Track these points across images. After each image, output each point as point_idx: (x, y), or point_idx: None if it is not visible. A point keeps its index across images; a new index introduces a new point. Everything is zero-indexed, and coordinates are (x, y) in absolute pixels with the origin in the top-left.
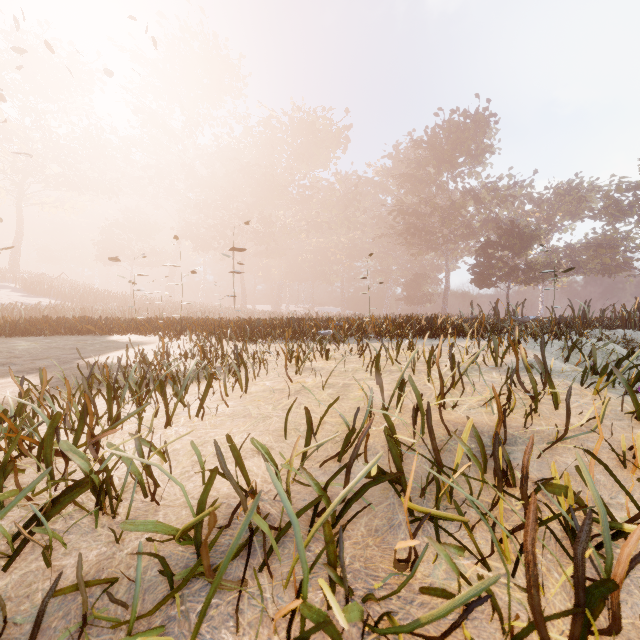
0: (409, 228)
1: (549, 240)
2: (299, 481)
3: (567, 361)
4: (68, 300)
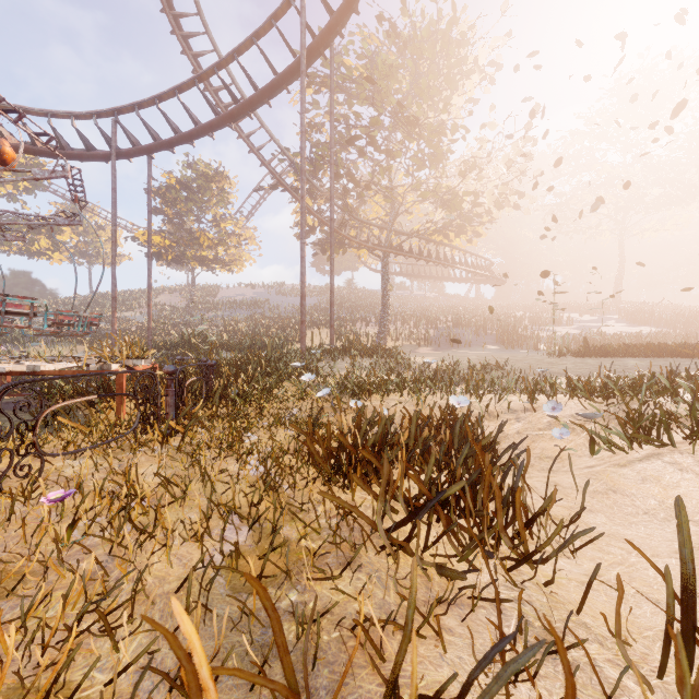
0: None
1: None
2: None
3: None
4: (669, 327)
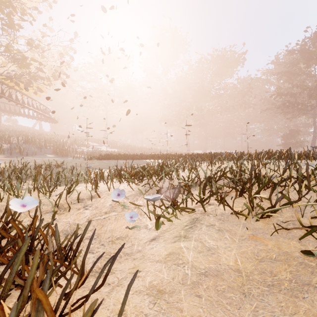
0: (284, 103)
1: None
2: None
3: None
4: (122, 149)
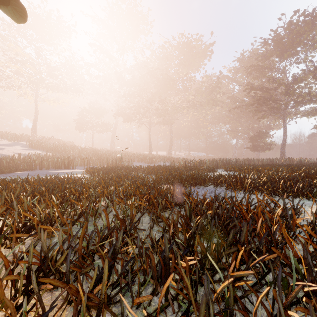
0: (260, 99)
1: None
2: None
3: None
4: (49, 151)
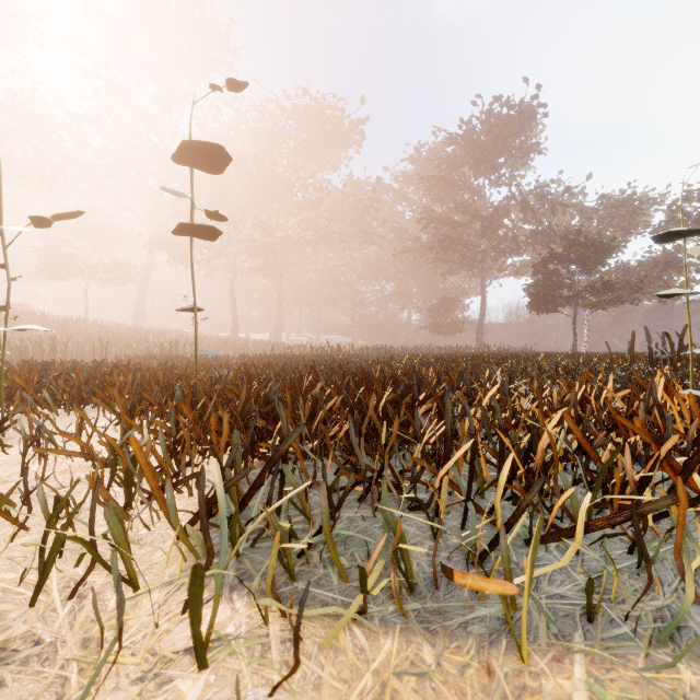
0: (443, 239)
1: None
2: None
3: None
4: None
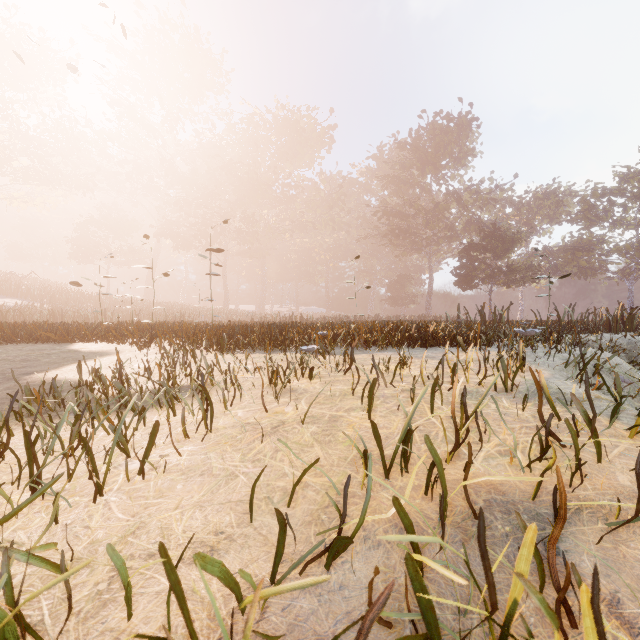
0: (393, 229)
1: (528, 243)
2: (264, 634)
3: (580, 382)
4: (37, 301)
